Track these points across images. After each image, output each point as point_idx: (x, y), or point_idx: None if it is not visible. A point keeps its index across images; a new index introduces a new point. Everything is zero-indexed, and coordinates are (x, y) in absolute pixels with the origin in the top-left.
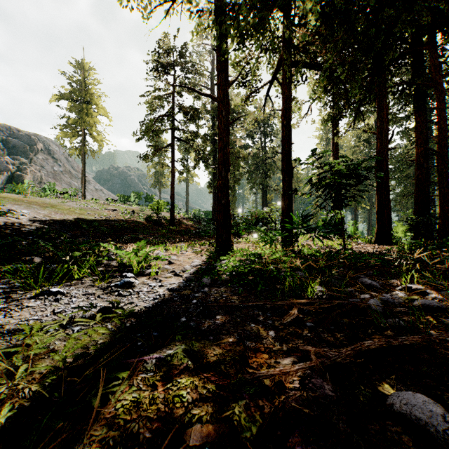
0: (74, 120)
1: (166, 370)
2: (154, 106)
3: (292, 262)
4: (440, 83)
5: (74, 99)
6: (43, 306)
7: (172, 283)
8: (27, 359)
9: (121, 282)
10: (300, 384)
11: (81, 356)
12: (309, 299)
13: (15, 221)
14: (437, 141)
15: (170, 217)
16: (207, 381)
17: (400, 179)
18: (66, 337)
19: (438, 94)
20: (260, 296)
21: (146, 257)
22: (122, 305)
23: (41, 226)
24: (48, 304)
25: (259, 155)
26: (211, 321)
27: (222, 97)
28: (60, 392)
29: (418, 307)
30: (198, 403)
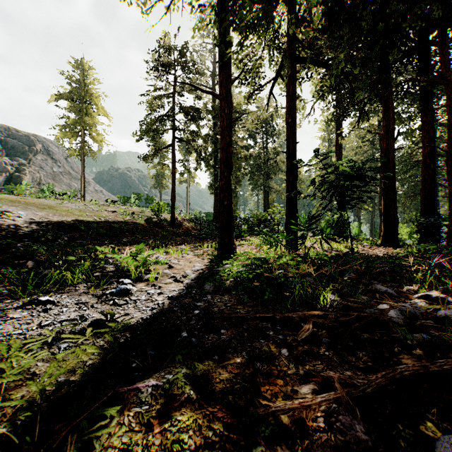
0: (73, 120)
1: (164, 401)
2: (155, 106)
3: (300, 267)
4: (450, 81)
5: (73, 99)
6: (30, 317)
7: (172, 290)
8: (1, 387)
9: (117, 289)
10: (326, 423)
11: (62, 386)
12: (323, 310)
13: (11, 223)
14: (446, 140)
15: (171, 218)
16: (213, 418)
17: (403, 180)
18: (50, 357)
19: (447, 92)
20: (268, 305)
21: (145, 261)
22: (117, 316)
23: (37, 228)
24: (35, 315)
25: (260, 156)
26: (215, 336)
27: (224, 95)
28: (34, 435)
29: (442, 319)
30: (203, 449)
